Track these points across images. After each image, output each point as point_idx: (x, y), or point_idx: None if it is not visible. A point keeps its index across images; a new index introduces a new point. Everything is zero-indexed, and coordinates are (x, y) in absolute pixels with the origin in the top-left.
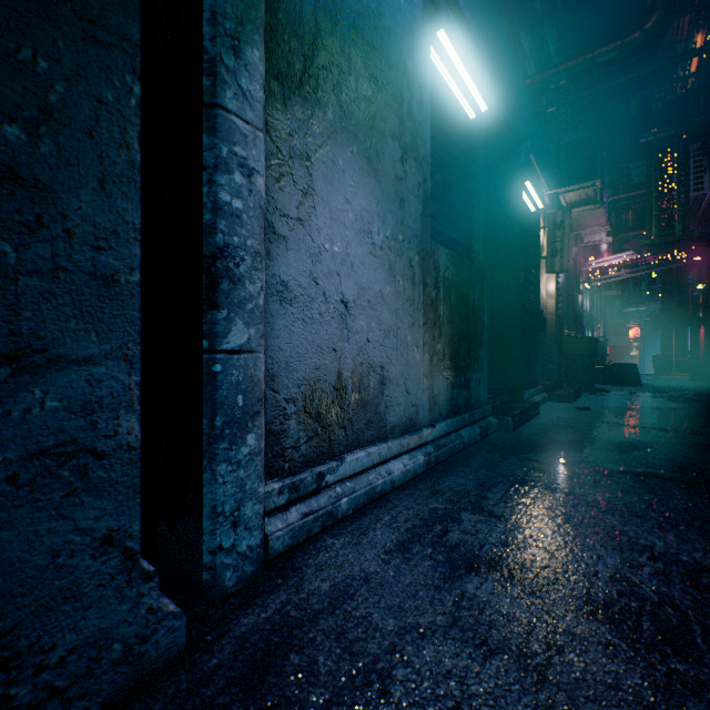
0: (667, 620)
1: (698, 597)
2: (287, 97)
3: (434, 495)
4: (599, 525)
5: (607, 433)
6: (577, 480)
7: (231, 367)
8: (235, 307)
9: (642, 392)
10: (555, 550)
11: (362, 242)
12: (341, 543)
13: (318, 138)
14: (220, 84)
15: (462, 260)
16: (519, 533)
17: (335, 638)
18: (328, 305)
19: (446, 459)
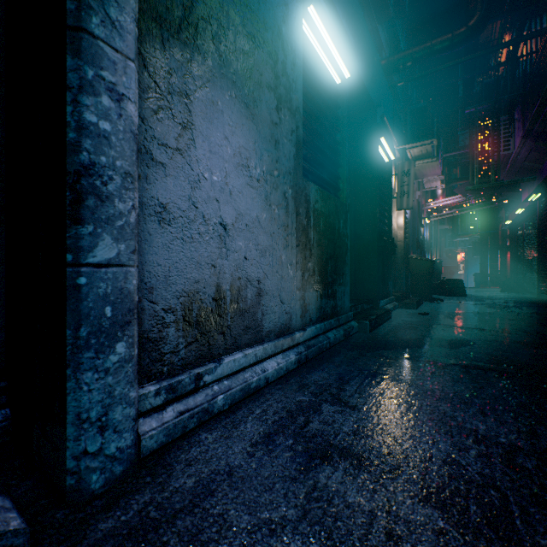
0: (490, 503)
1: (515, 477)
2: (166, 38)
3: (301, 388)
4: (434, 412)
5: (441, 332)
6: (418, 373)
7: (98, 280)
8: (103, 223)
9: (467, 300)
10: (397, 437)
11: (240, 174)
12: (213, 437)
13: (198, 79)
14: (84, 9)
15: (329, 195)
16: (369, 421)
17: (188, 540)
18: (208, 227)
19: (315, 357)
